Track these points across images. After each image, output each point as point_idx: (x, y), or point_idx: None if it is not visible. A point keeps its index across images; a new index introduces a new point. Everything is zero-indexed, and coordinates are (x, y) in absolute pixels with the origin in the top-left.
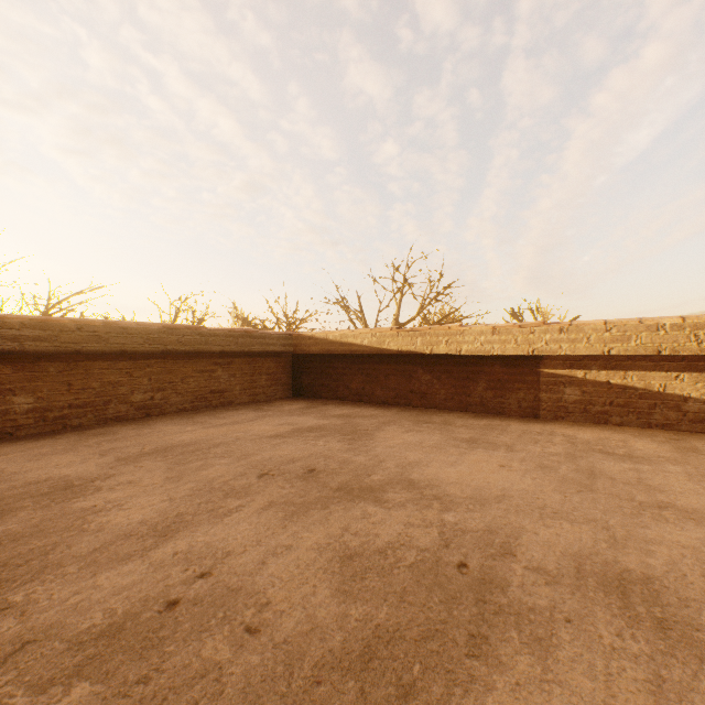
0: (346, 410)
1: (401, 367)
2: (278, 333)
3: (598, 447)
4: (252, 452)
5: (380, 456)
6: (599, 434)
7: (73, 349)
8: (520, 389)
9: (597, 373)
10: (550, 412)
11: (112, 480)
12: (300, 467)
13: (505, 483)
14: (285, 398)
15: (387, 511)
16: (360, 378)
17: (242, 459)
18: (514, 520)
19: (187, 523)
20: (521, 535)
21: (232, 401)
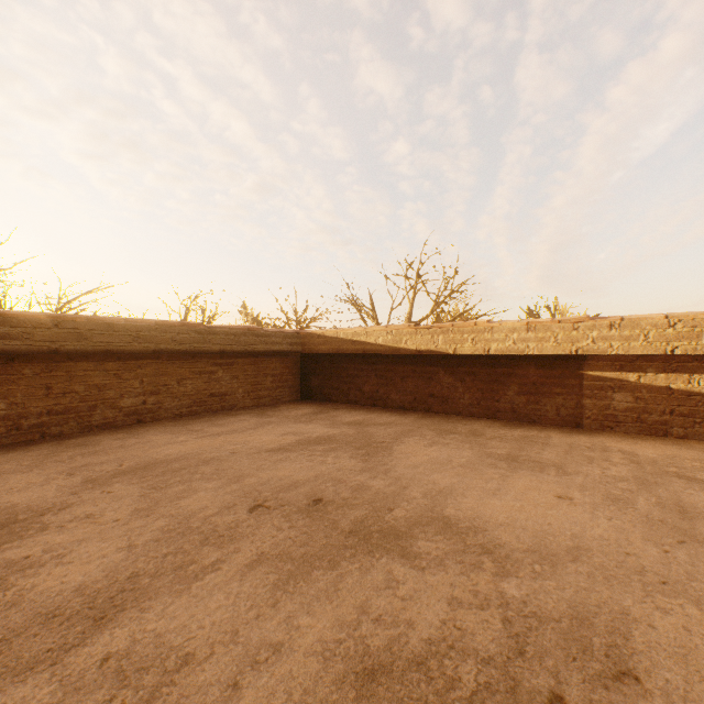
0: (358, 416)
1: (419, 368)
2: (284, 331)
3: (672, 469)
4: (247, 471)
5: (402, 480)
6: (664, 450)
7: (49, 348)
8: (559, 394)
9: (654, 377)
10: (595, 421)
11: (67, 513)
12: (303, 495)
13: (572, 525)
14: (293, 401)
15: (420, 575)
16: (374, 380)
17: (234, 483)
18: (609, 597)
19: (140, 593)
20: (631, 631)
21: (235, 405)
